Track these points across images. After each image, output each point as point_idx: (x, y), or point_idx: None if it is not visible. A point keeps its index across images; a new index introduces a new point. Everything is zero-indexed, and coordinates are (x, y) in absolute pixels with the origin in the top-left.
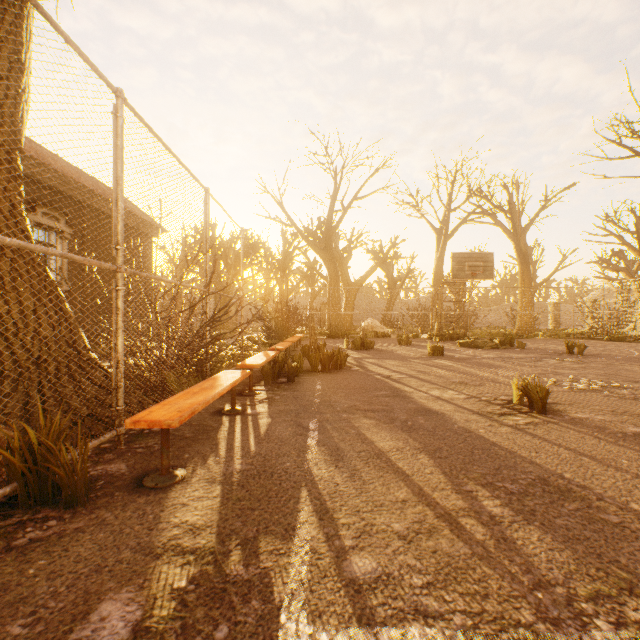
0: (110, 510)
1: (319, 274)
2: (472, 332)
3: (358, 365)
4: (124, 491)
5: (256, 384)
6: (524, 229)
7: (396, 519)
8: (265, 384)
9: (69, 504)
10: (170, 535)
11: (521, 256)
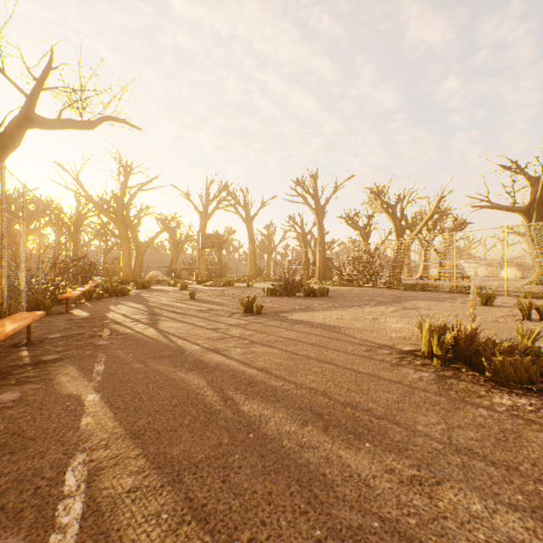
0: (59, 315)
1: (113, 234)
2: (221, 279)
3: (137, 294)
4: (58, 314)
5: (80, 301)
6: (252, 218)
7: (132, 311)
8: (85, 301)
9: (47, 315)
10: (80, 315)
11: (250, 234)
